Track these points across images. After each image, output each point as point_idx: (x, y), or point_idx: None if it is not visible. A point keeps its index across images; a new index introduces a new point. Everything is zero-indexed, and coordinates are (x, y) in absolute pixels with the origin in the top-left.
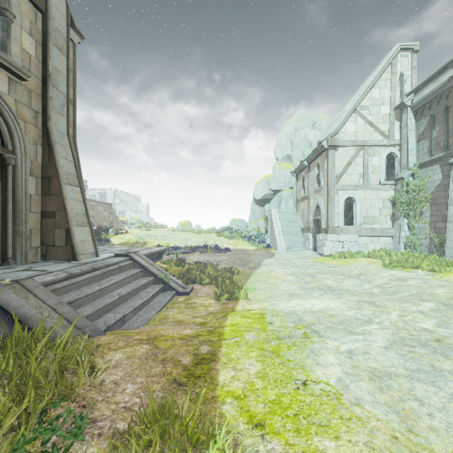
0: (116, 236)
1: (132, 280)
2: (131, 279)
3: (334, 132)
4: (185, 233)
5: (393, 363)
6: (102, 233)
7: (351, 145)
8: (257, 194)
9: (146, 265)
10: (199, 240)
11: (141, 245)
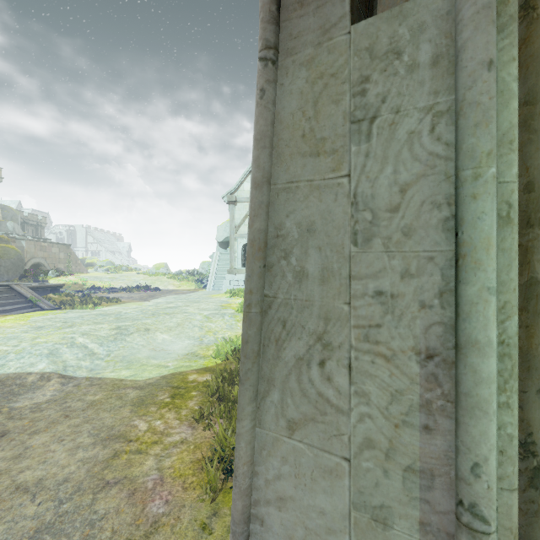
0: (56, 278)
1: (4, 300)
2: (3, 299)
3: (233, 190)
4: (139, 275)
5: (69, 317)
6: (41, 275)
7: (247, 201)
8: (219, 236)
9: (23, 292)
10: (147, 282)
11: (79, 286)
